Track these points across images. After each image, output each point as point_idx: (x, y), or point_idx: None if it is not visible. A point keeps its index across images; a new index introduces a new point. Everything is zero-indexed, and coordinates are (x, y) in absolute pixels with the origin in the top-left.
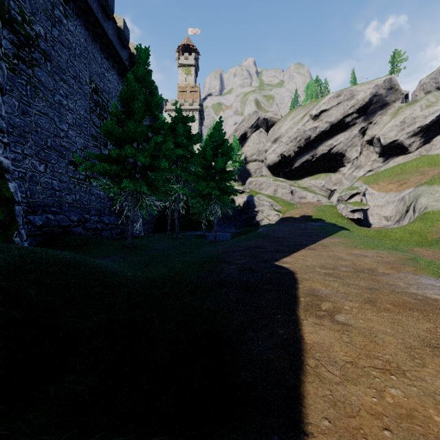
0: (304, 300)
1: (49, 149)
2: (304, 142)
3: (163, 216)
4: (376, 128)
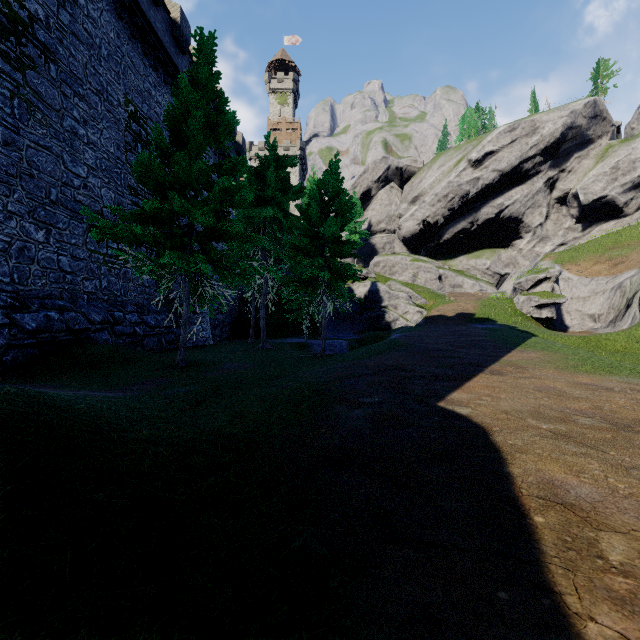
0: (544, 521)
1: (54, 205)
2: (458, 202)
3: (245, 314)
4: (571, 179)
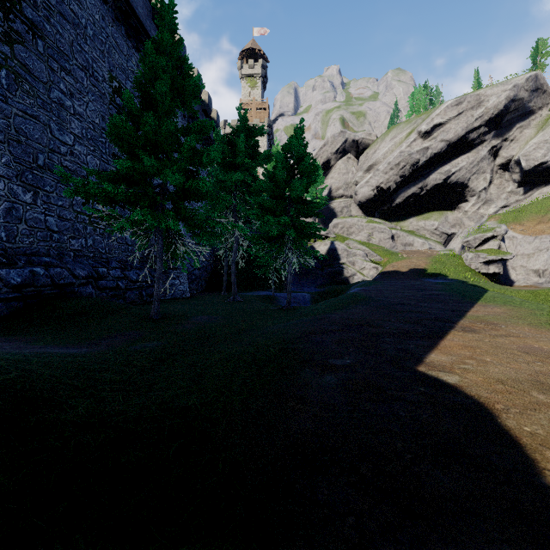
0: None
1: (42, 170)
2: (409, 169)
3: (219, 270)
4: (514, 147)
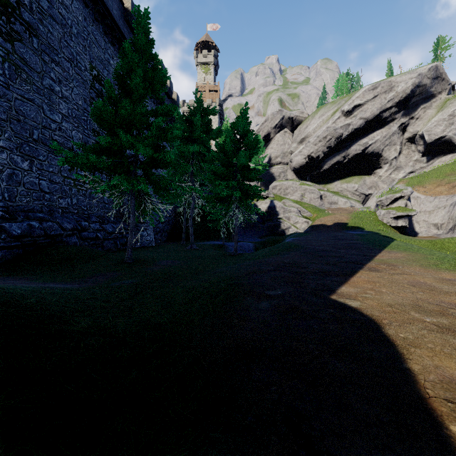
0: None
1: (36, 143)
2: (334, 142)
3: (179, 223)
4: (419, 124)
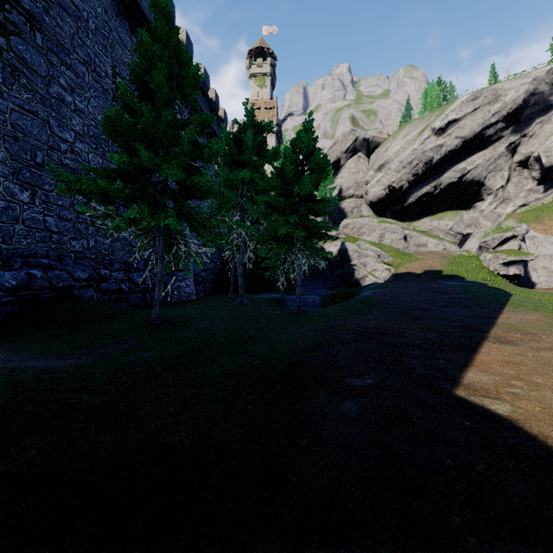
0: None
1: (40, 168)
2: (422, 168)
3: (226, 271)
4: (533, 143)
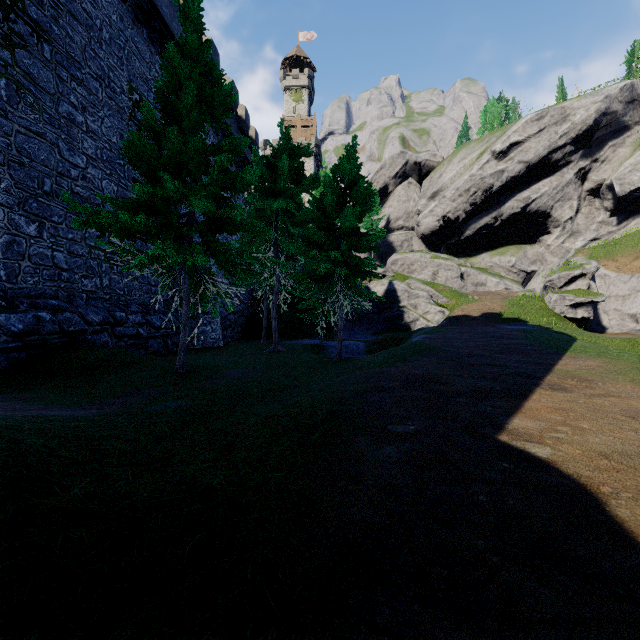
0: None
1: (48, 197)
2: (481, 196)
3: (258, 314)
4: (605, 169)
